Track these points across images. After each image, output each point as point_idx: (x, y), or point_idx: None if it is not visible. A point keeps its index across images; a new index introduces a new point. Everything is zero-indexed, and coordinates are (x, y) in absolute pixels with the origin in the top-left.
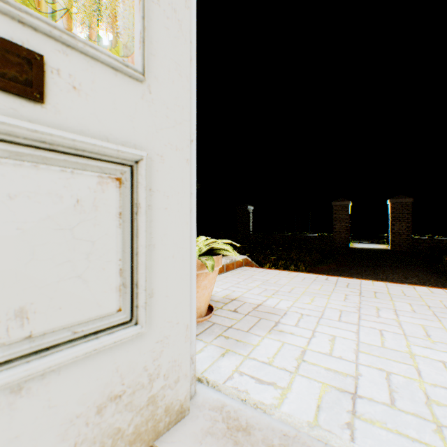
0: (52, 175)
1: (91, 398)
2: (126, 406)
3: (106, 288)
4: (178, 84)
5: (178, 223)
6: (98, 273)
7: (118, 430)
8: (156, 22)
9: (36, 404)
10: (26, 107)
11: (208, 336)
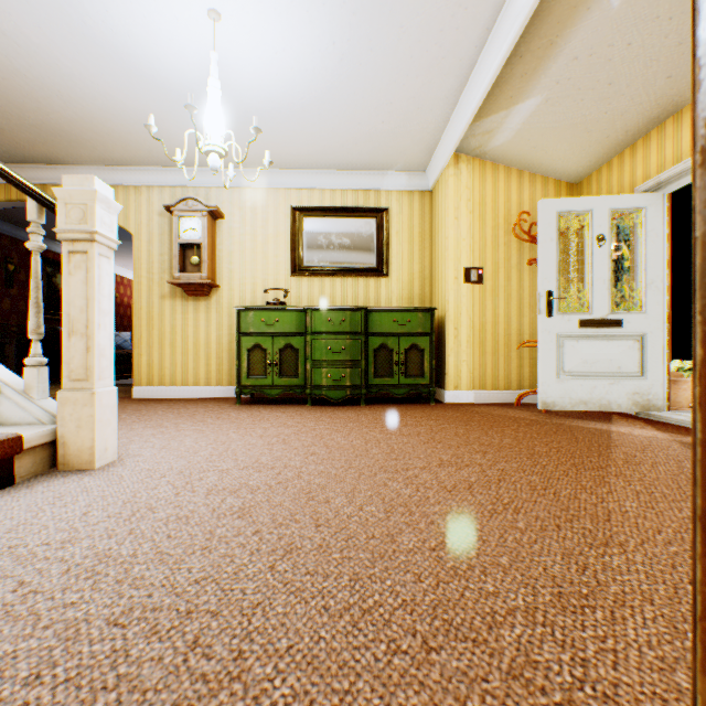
0: (623, 342)
1: (630, 390)
2: (639, 397)
3: (634, 366)
4: (657, 309)
5: (657, 351)
6: (632, 362)
7: (637, 402)
8: (649, 295)
9: (620, 386)
10: (618, 329)
11: (683, 413)
